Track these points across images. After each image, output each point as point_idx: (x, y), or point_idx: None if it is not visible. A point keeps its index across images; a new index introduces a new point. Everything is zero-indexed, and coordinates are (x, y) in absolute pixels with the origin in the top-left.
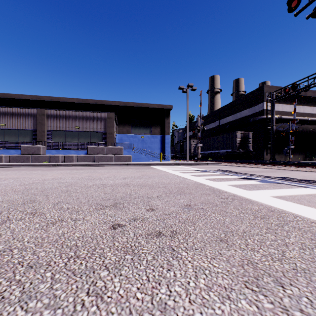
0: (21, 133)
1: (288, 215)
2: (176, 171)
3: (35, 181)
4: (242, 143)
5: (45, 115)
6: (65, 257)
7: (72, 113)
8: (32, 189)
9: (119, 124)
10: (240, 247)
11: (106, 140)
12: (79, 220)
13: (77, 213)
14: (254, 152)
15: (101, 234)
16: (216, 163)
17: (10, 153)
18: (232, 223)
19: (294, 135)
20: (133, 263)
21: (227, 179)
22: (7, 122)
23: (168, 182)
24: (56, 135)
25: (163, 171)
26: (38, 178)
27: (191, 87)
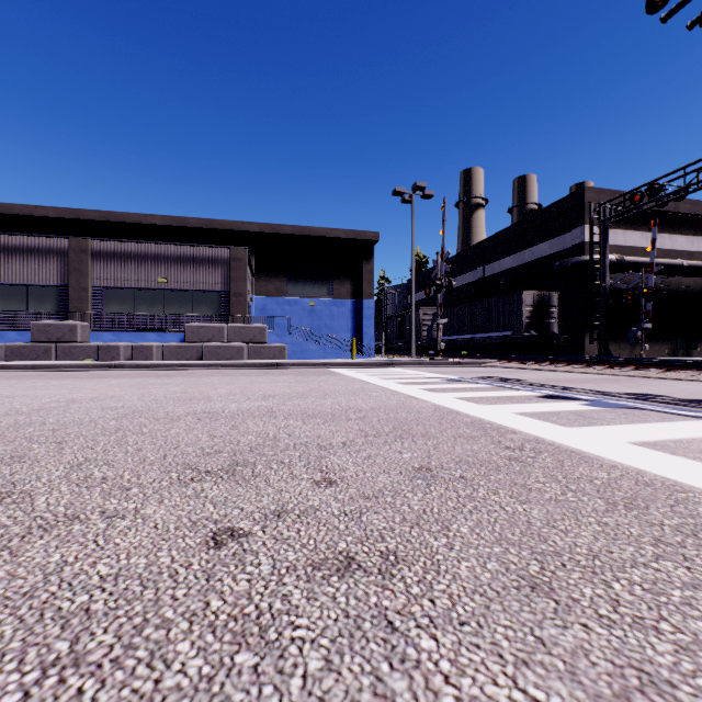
0: (34, 293)
1: (695, 496)
2: (387, 379)
3: (46, 406)
4: (535, 318)
5: (89, 252)
6: (35, 665)
7: (151, 249)
8: (31, 425)
9: (260, 275)
10: (598, 614)
11: (229, 310)
12: (124, 517)
13: (124, 493)
14: (562, 338)
15: (174, 567)
16: (477, 361)
17: (7, 339)
18: (552, 526)
19: (652, 298)
20: (256, 691)
21: (510, 399)
22: (0, 269)
23: (371, 408)
24: (114, 297)
25: (358, 379)
26: (57, 397)
27: (422, 190)
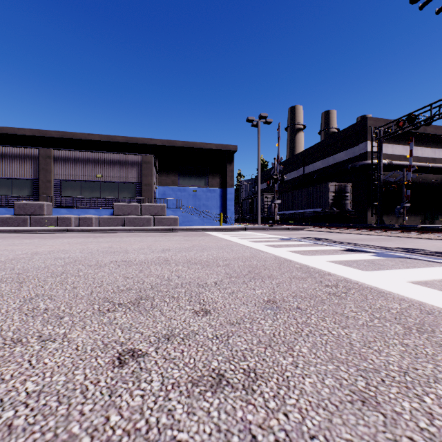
0: (16, 183)
1: None
2: (243, 239)
3: (18, 256)
4: (336, 200)
5: (52, 157)
6: None
7: (92, 155)
8: (4, 270)
9: (161, 172)
10: (420, 427)
11: (141, 194)
12: (54, 340)
13: (58, 321)
14: (353, 213)
15: (86, 384)
16: (300, 227)
17: None
18: (368, 346)
19: (410, 187)
20: None
21: (324, 252)
22: None
23: (233, 257)
24: (68, 186)
25: (224, 239)
26: (26, 251)
27: (265, 118)
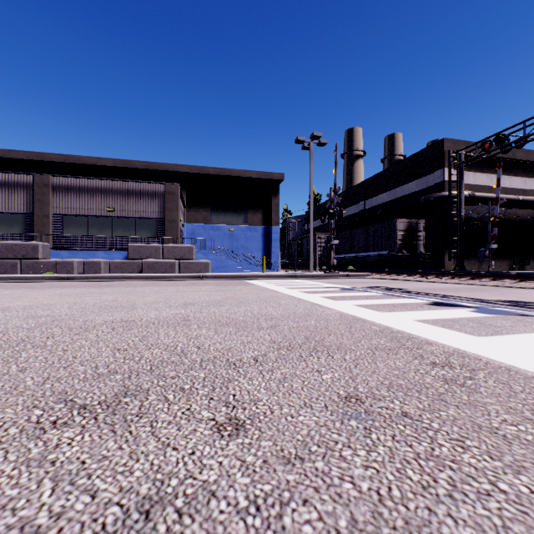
0: (4, 218)
1: None
2: (292, 289)
3: None
4: (406, 240)
5: (50, 186)
6: None
7: (101, 184)
8: None
9: (190, 206)
10: None
11: (164, 233)
12: None
13: None
14: (427, 256)
15: None
16: (362, 274)
17: None
18: None
19: (498, 225)
20: None
21: (404, 306)
22: None
23: (281, 315)
24: (71, 223)
25: (268, 289)
26: None
27: (318, 139)
